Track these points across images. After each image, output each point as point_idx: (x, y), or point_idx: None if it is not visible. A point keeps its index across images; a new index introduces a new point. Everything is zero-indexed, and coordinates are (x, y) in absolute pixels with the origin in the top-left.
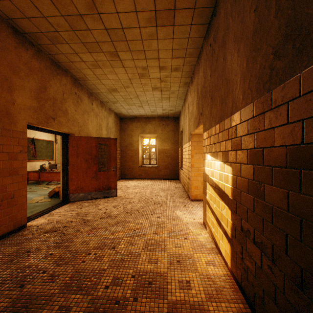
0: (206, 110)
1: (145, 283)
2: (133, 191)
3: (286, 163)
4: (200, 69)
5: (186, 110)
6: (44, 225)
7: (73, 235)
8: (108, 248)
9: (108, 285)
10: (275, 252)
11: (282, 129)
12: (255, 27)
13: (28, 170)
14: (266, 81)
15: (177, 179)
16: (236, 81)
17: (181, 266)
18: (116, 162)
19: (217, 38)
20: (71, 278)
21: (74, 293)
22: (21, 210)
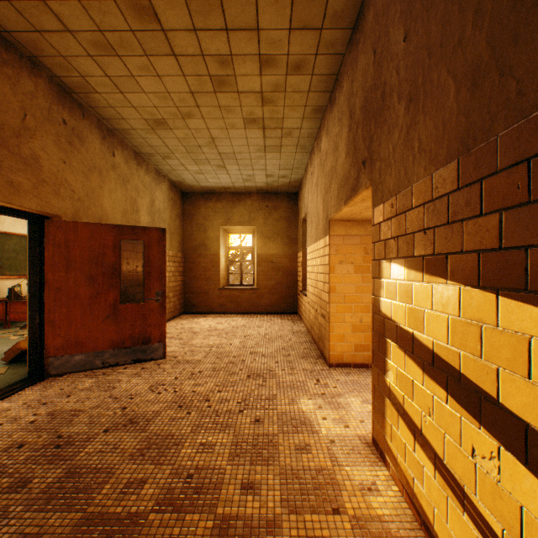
0: (386, 143)
1: None
2: (204, 342)
3: None
4: (362, 50)
5: (315, 173)
6: None
7: None
8: None
9: None
10: None
11: None
12: None
13: None
14: None
15: (294, 313)
16: None
17: None
18: (163, 281)
19: None
20: None
21: None
22: None
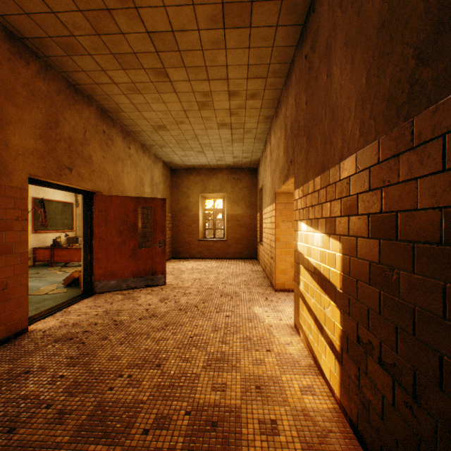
0: (299, 155)
1: (206, 425)
2: (189, 277)
3: (441, 237)
4: (290, 94)
5: (267, 158)
6: (54, 330)
7: (97, 345)
8: (150, 366)
9: (148, 428)
10: (419, 382)
11: (432, 180)
12: (382, 19)
13: (35, 246)
14: (402, 104)
15: (254, 258)
16: (350, 108)
17: (262, 396)
18: (164, 233)
19: (317, 45)
20: (91, 416)
21: (94, 442)
22: (19, 306)
